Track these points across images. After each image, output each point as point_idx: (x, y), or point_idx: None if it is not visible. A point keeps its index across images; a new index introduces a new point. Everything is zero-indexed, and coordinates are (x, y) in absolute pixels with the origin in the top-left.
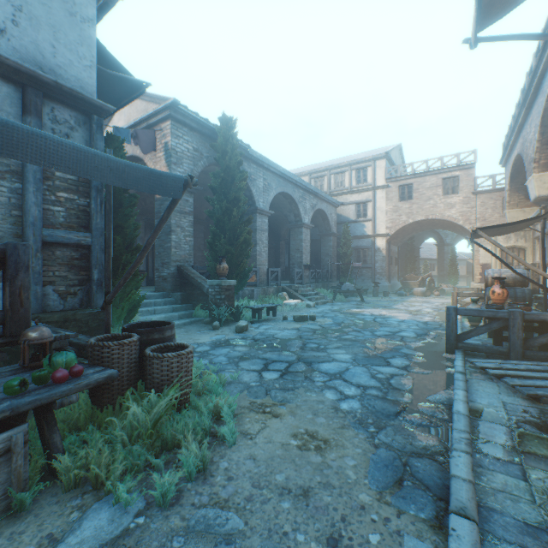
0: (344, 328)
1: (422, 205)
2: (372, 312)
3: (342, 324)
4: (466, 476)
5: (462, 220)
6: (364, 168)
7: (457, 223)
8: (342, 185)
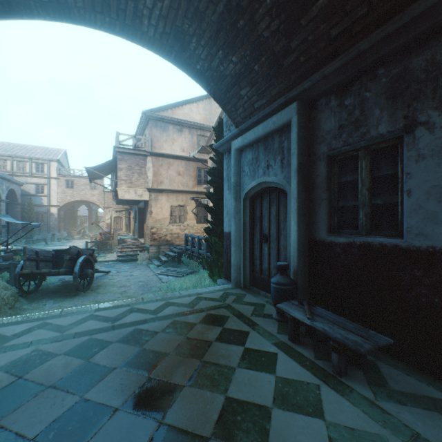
0: None
1: (80, 193)
2: (58, 247)
3: None
4: None
5: (99, 203)
6: (43, 163)
7: (97, 204)
8: (24, 170)
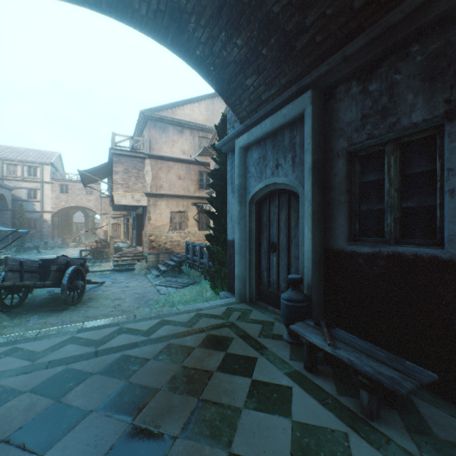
0: None
1: (75, 198)
2: (50, 256)
3: None
4: None
5: (96, 209)
6: (35, 167)
7: (93, 210)
8: (15, 173)
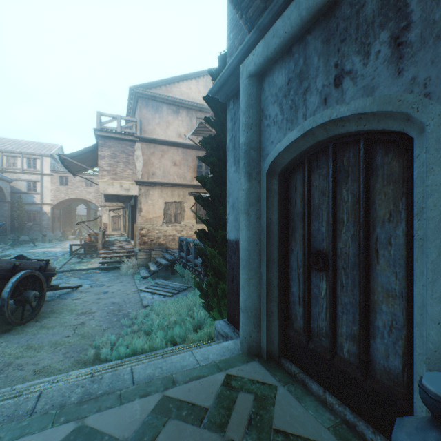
0: (31, 256)
1: (75, 190)
2: (43, 250)
3: (29, 256)
4: (62, 265)
5: (96, 201)
6: (35, 159)
7: (93, 202)
8: (15, 166)
